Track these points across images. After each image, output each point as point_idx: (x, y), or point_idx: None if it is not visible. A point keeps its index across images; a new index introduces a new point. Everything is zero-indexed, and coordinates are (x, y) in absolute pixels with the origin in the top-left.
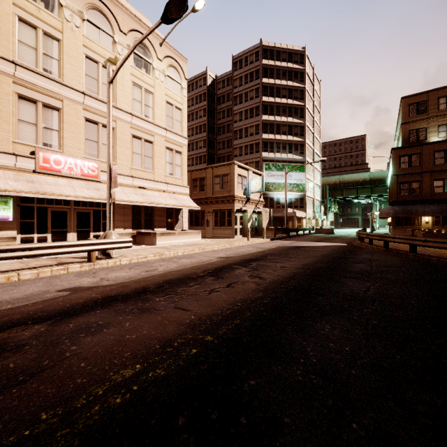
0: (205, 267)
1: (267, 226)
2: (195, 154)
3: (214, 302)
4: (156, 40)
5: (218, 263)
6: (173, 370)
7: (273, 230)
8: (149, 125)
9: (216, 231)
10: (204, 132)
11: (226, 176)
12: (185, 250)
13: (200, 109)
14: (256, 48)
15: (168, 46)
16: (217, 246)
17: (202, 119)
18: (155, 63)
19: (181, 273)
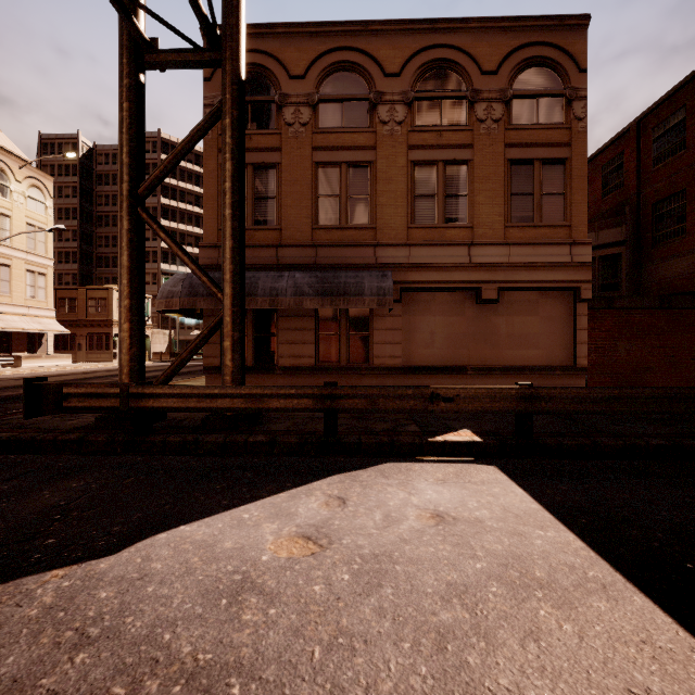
0: (78, 373)
1: (167, 351)
2: (57, 247)
3: (83, 376)
4: (14, 162)
5: (88, 372)
6: (70, 380)
7: (167, 355)
8: (6, 249)
9: (92, 355)
10: (74, 219)
11: (104, 300)
12: (58, 368)
13: (67, 185)
14: (154, 137)
15: (30, 167)
16: (90, 367)
17: (71, 201)
18: (13, 186)
19: (62, 374)
